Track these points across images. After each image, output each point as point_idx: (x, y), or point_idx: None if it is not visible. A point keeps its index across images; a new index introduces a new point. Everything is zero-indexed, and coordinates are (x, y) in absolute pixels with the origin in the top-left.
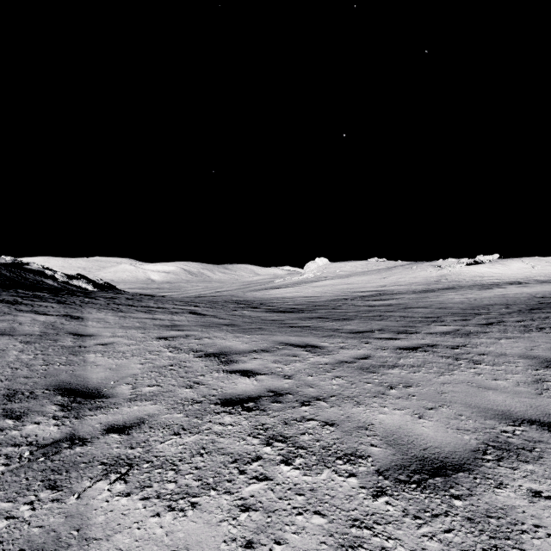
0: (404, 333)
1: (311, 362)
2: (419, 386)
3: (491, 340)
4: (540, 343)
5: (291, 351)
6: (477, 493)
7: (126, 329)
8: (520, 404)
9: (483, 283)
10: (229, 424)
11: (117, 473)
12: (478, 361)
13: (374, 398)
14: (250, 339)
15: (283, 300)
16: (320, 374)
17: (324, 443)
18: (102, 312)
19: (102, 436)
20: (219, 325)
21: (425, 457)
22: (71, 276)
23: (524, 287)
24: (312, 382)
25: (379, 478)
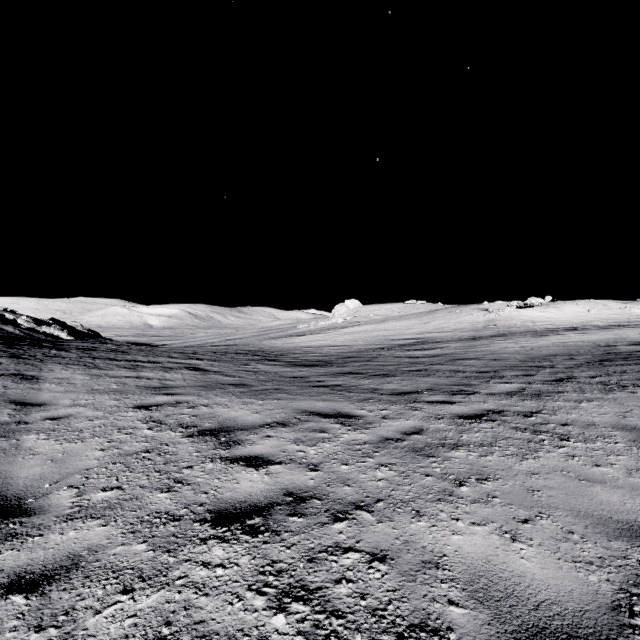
0: (459, 394)
1: (345, 440)
2: (499, 480)
3: (570, 403)
4: (631, 408)
5: (317, 424)
6: None
7: (96, 393)
8: None
9: (536, 329)
10: (219, 565)
11: None
12: (563, 435)
13: (440, 502)
14: (264, 406)
15: (307, 350)
16: (359, 461)
17: (373, 602)
18: (69, 370)
19: None
20: (225, 386)
21: (541, 627)
22: (43, 321)
23: (584, 334)
24: (347, 476)
25: None
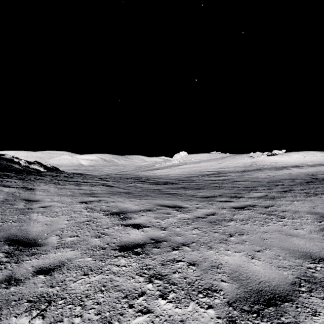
0: (234, 198)
1: (178, 217)
2: (249, 235)
3: (288, 202)
4: (318, 204)
5: (165, 210)
6: (300, 321)
7: (61, 196)
8: (315, 246)
9: (277, 166)
10: (123, 266)
11: (38, 309)
12: (282, 216)
13: (221, 243)
14: (140, 202)
15: (160, 176)
16: (184, 226)
17: (189, 280)
18: (47, 185)
19: (32, 277)
20: (121, 193)
21: (260, 290)
22: (31, 162)
23: (301, 169)
24: (179, 232)
25: (229, 309)
